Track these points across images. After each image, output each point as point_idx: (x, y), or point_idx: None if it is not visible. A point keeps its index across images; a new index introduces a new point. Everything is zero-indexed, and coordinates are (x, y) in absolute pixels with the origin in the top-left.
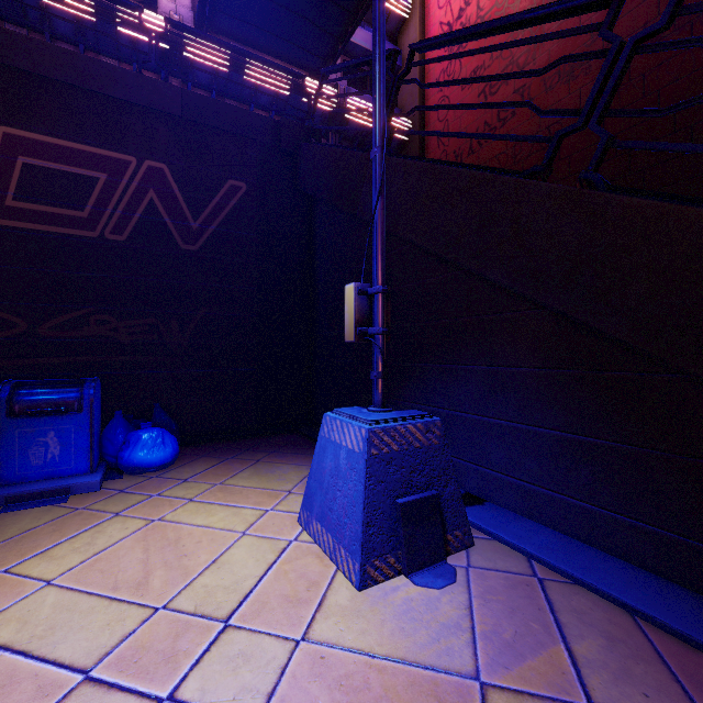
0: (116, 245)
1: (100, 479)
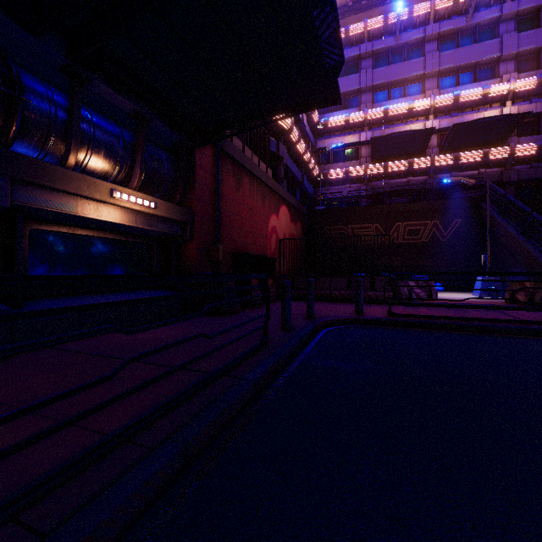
0: (425, 243)
1: None
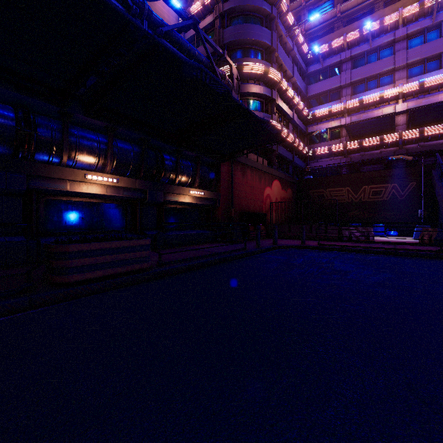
0: (386, 200)
1: (385, 235)
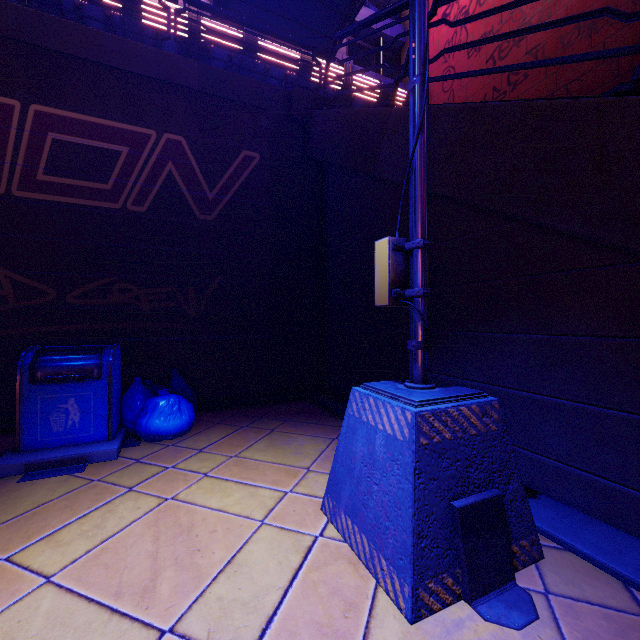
0: (138, 216)
1: (117, 447)
